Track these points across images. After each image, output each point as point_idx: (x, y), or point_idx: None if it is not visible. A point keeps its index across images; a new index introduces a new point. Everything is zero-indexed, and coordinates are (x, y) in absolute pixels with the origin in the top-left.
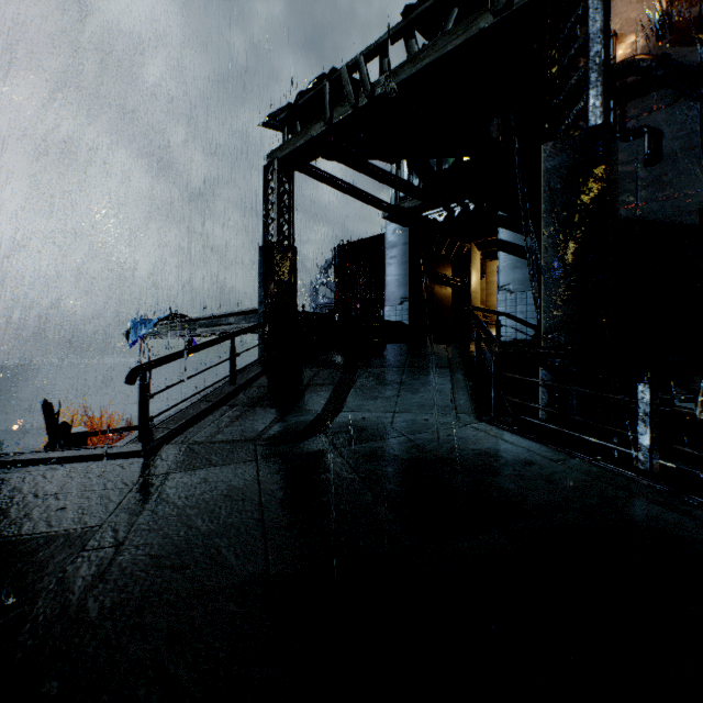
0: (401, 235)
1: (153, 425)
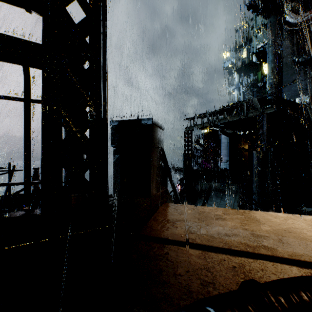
0: (226, 139)
1: None
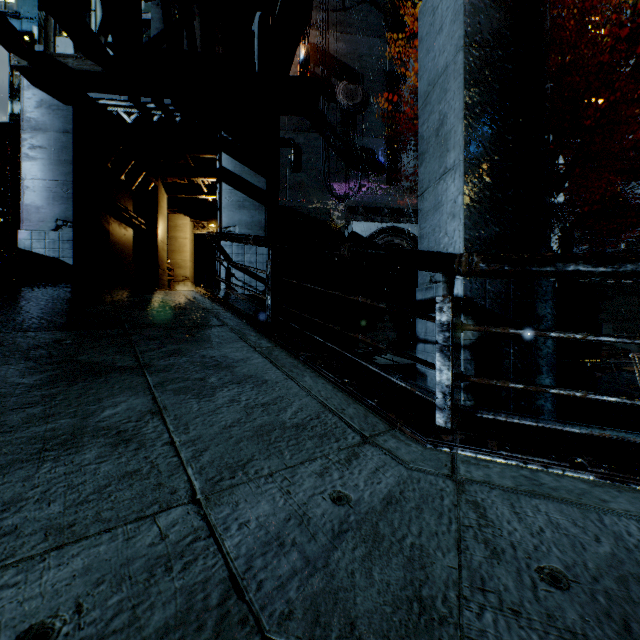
0: (57, 115)
1: None
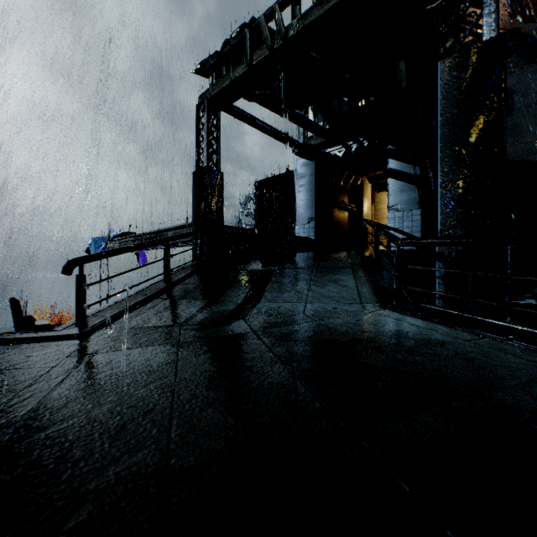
0: (308, 168)
1: (91, 313)
